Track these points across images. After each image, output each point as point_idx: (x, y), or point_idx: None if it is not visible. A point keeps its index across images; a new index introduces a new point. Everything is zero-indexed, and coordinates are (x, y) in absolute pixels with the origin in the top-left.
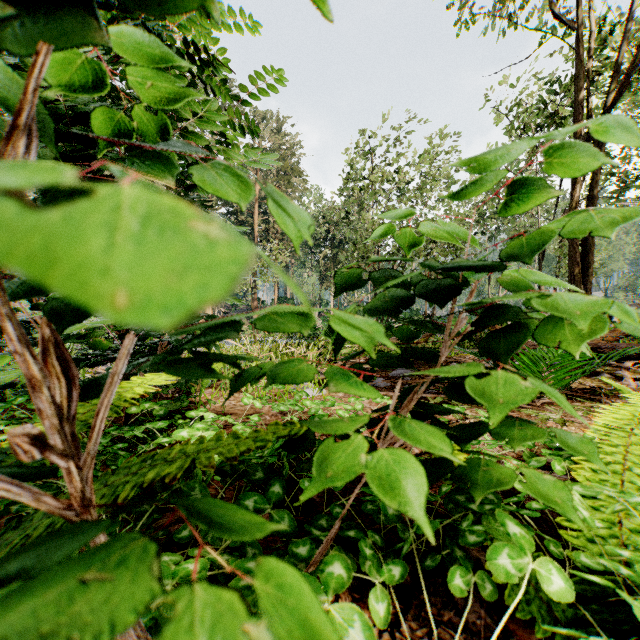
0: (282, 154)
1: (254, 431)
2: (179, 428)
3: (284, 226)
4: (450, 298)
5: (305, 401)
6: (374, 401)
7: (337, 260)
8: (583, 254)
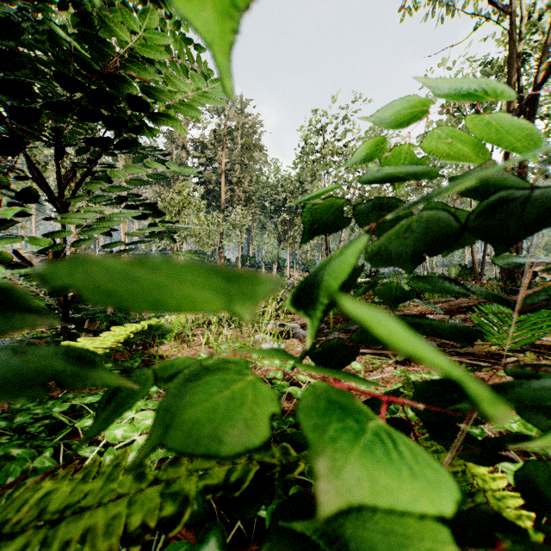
0: (245, 132)
1: (171, 461)
2: None
3: (182, 1)
4: (526, 234)
5: (263, 361)
6: None
7: (293, 223)
8: None
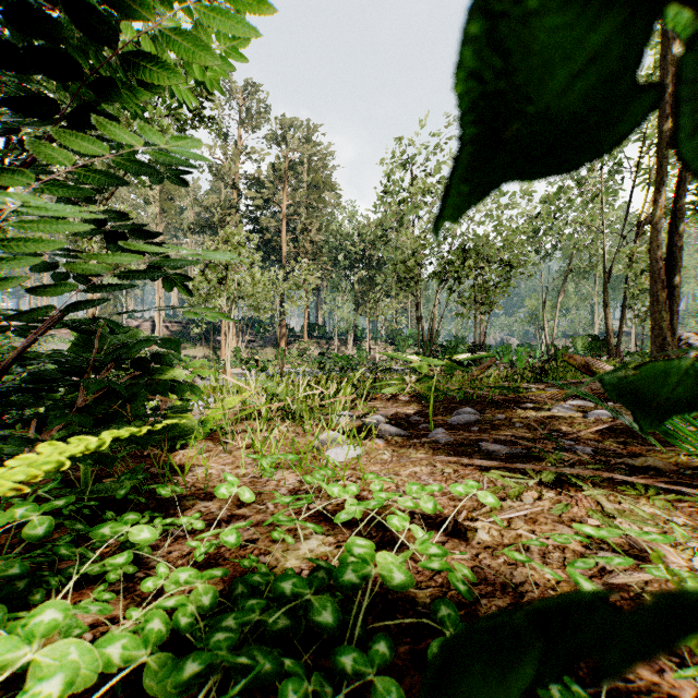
0: (313, 166)
1: None
2: (98, 544)
3: None
4: None
5: (330, 487)
6: (454, 492)
7: (374, 283)
8: (667, 270)
